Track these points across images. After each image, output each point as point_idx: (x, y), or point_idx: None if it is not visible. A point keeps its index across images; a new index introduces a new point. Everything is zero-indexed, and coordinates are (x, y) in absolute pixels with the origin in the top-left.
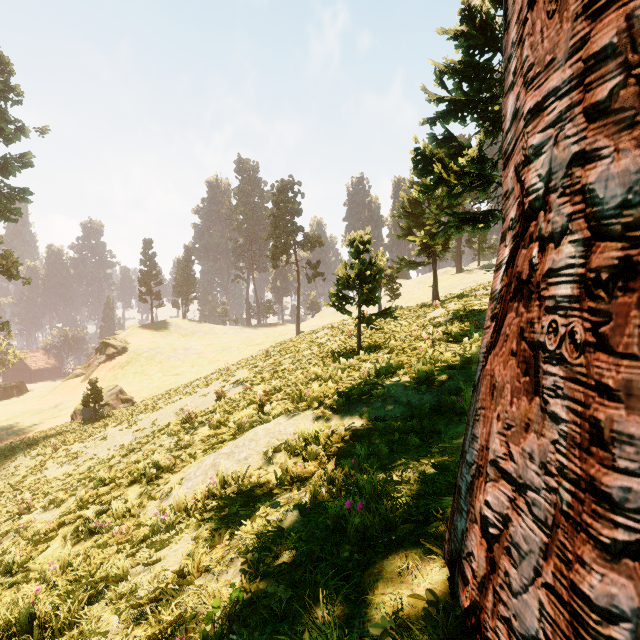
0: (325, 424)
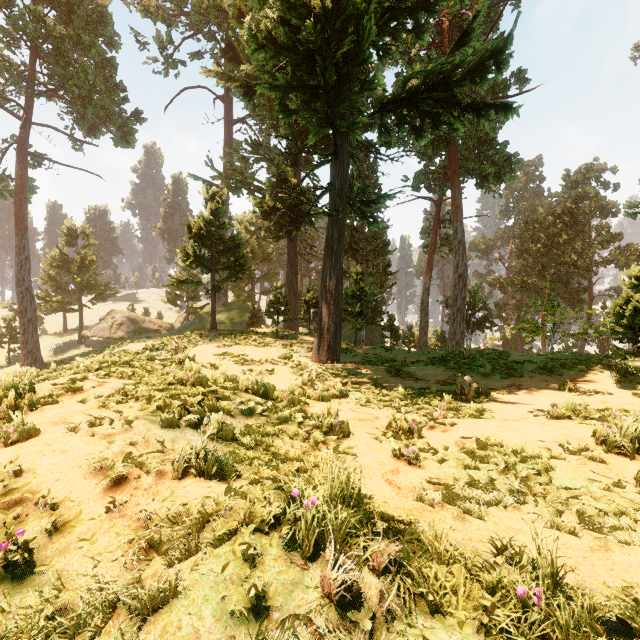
0: (3, 377)
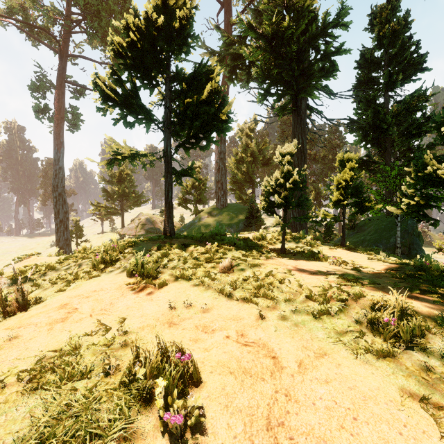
0: None
